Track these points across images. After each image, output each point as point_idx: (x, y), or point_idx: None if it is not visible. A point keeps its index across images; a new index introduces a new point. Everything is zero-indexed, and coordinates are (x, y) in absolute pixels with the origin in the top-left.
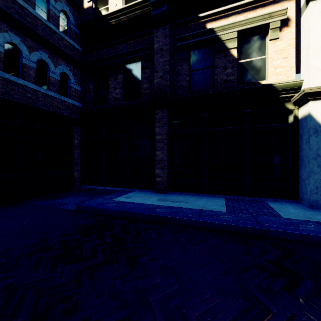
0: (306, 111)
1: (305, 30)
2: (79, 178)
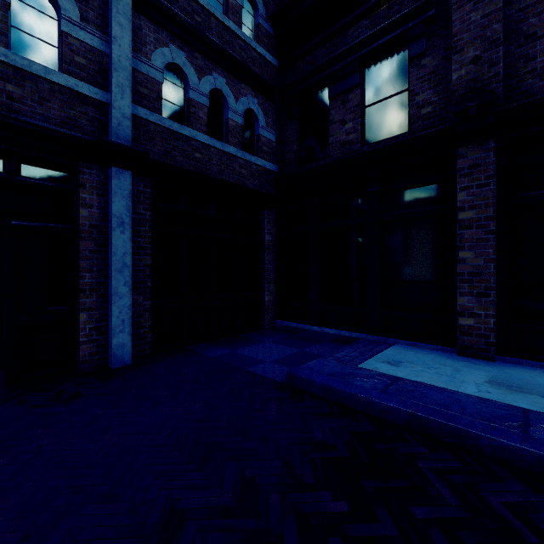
0: None
1: None
2: (273, 306)
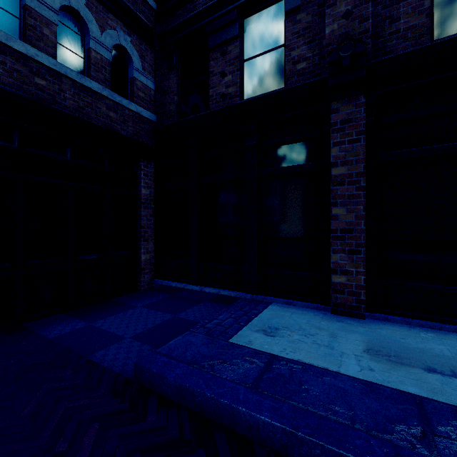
0: None
1: None
2: (152, 265)
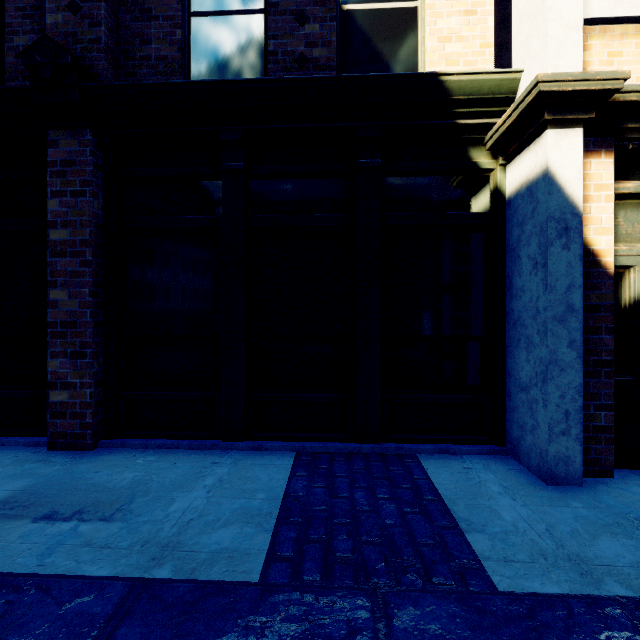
0: (532, 165)
1: None
2: None
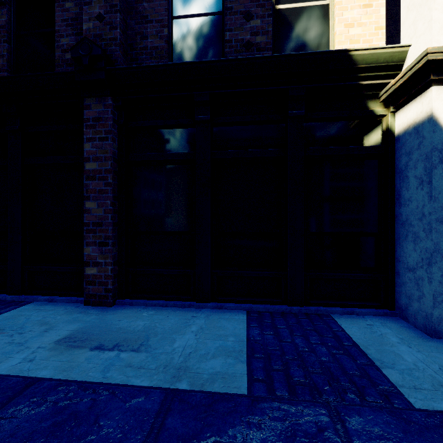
0: (419, 112)
1: None
2: None
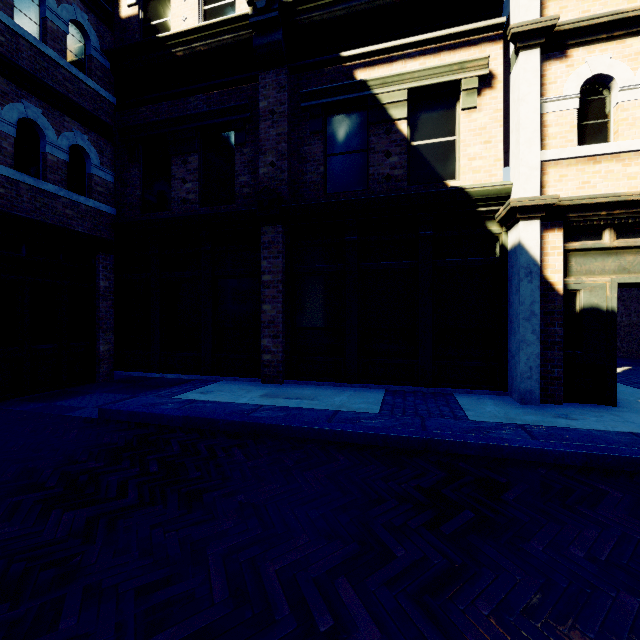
0: (515, 237)
1: (514, 99)
2: (111, 356)
